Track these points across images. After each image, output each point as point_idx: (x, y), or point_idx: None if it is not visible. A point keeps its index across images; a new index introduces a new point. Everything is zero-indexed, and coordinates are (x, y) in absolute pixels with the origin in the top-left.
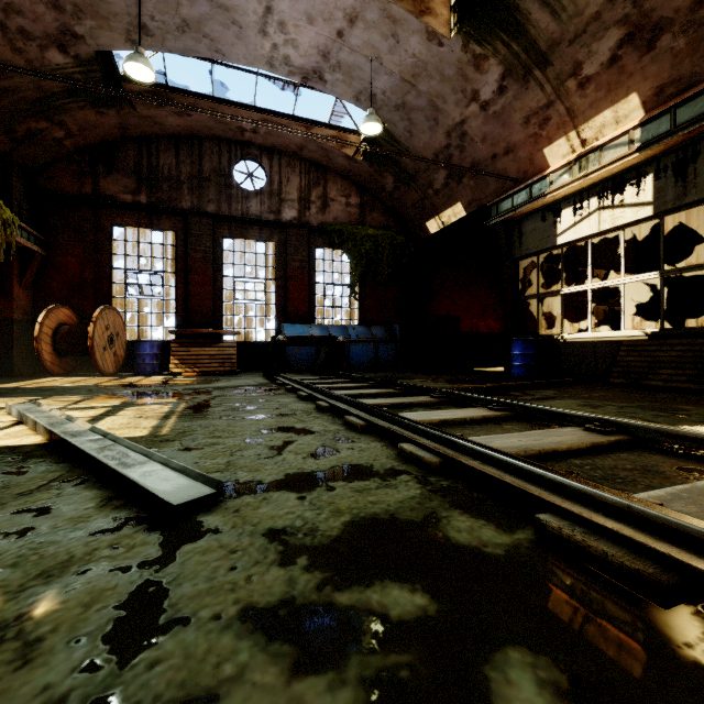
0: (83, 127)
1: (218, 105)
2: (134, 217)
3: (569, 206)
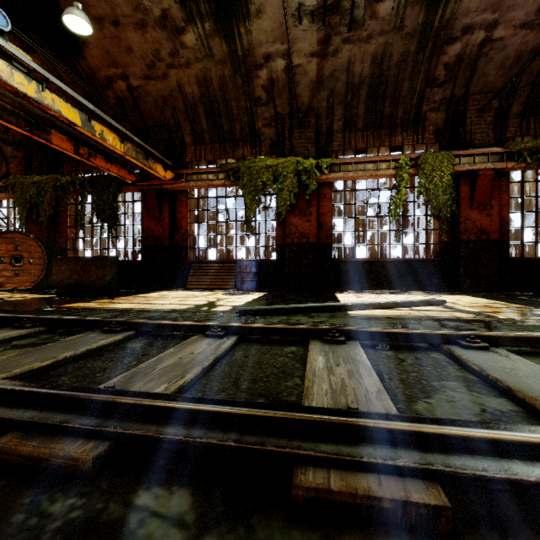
0: None
1: None
2: None
3: None
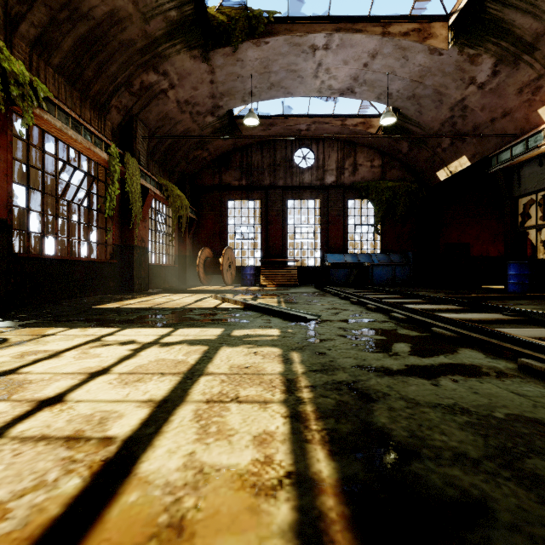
0: (216, 148)
1: (286, 119)
2: (239, 194)
3: None
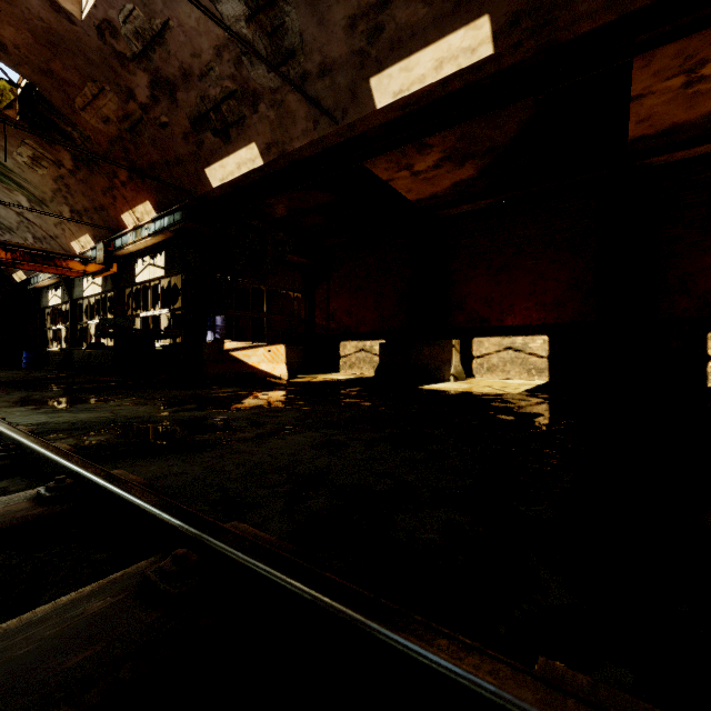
0: None
1: None
2: None
3: (51, 290)
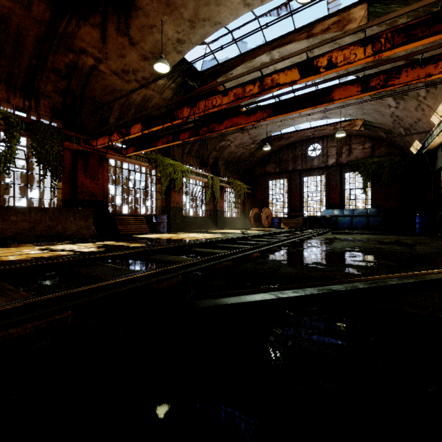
0: (260, 155)
1: (298, 132)
2: (275, 176)
3: None
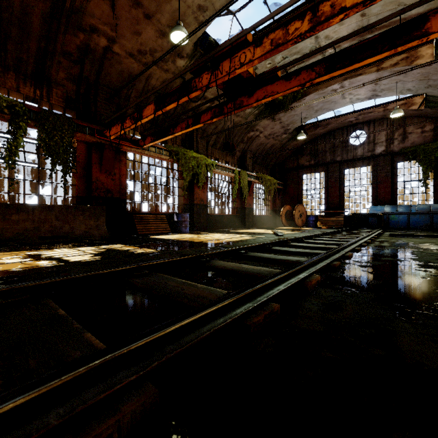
0: (293, 146)
1: (338, 118)
2: (309, 170)
3: None
